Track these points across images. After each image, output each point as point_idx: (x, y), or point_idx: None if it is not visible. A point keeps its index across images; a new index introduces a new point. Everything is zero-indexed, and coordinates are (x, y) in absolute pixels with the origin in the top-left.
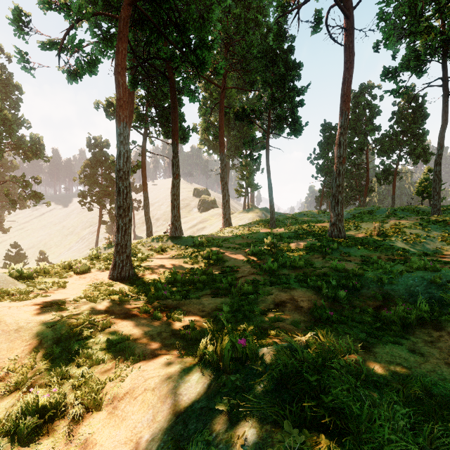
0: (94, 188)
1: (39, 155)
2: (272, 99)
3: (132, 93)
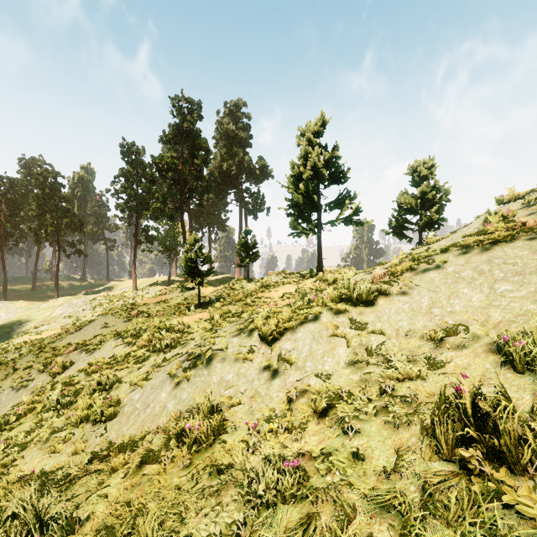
0: None
1: None
2: None
3: None
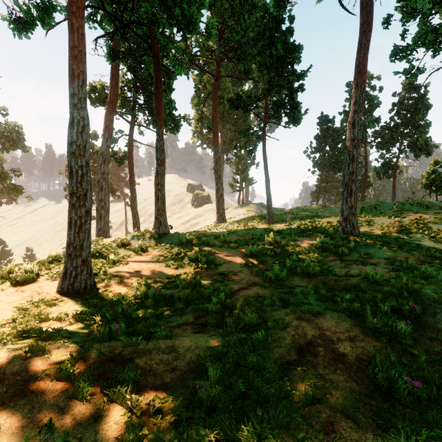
0: None
1: (17, 144)
2: (269, 85)
3: (116, 75)
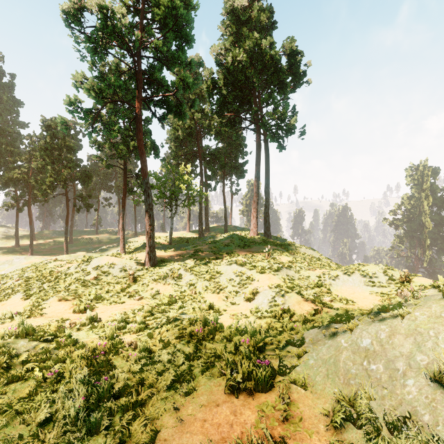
0: None
1: None
2: None
3: None
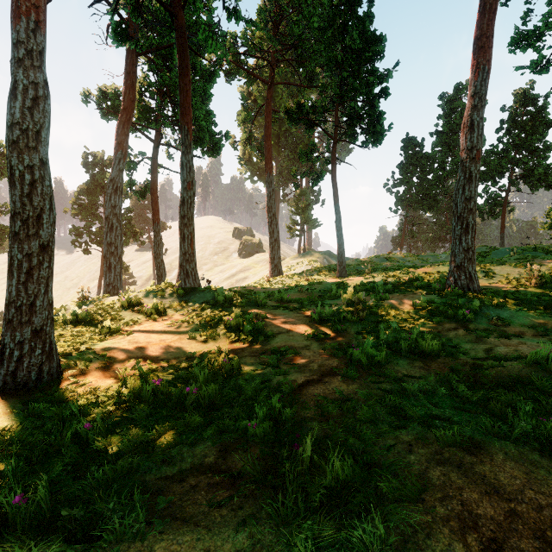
0: (93, 223)
1: (1, 170)
2: (341, 90)
3: (132, 73)
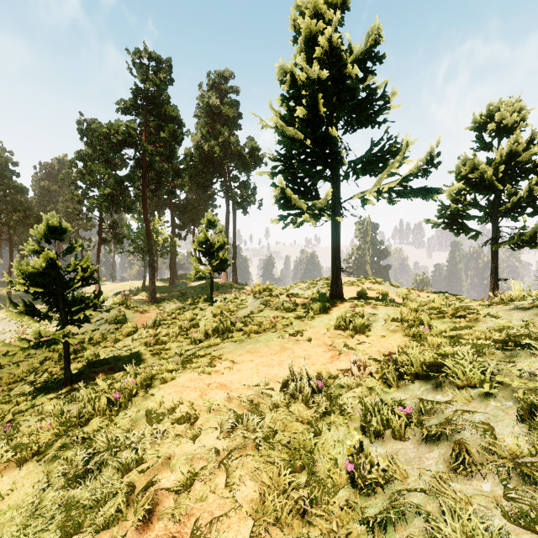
0: None
1: None
2: None
3: None
